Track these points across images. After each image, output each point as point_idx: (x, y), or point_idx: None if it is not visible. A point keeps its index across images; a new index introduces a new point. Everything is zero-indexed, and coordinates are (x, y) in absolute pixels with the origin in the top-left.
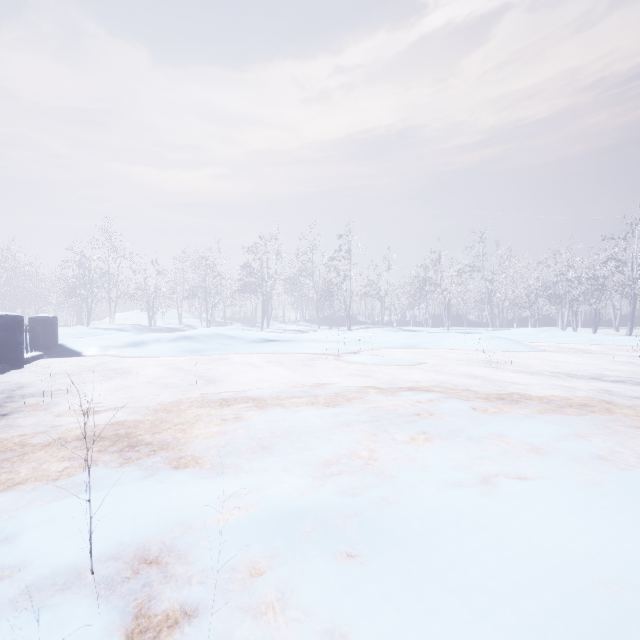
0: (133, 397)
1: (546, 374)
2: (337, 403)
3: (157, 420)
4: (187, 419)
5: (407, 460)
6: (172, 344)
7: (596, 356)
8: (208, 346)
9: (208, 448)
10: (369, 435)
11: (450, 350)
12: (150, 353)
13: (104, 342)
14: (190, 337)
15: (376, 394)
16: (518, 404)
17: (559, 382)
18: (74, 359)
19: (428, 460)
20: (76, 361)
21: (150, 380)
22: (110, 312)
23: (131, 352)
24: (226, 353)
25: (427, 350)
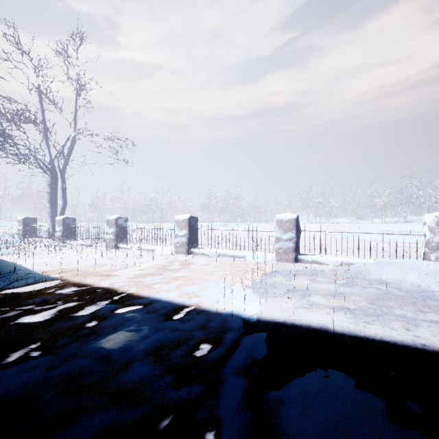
0: None
1: None
2: None
3: None
4: None
5: None
6: None
7: None
8: None
9: None
10: None
11: None
12: None
13: None
14: None
15: None
16: None
17: None
18: None
19: None
20: None
21: None
22: None
23: None
24: None
25: None
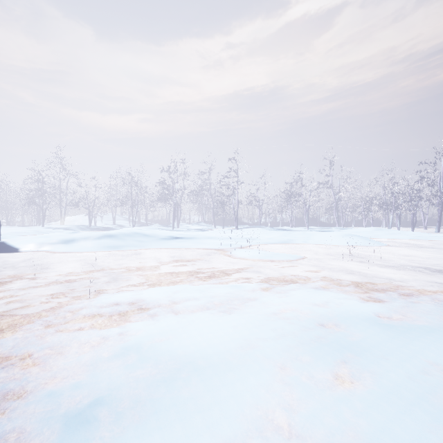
0: (27, 300)
1: (406, 268)
2: (233, 308)
3: (25, 340)
4: (61, 338)
5: (349, 440)
6: (97, 241)
7: (428, 249)
8: (126, 243)
9: (55, 408)
10: (278, 369)
11: (316, 245)
12: (76, 249)
13: (40, 240)
14: (112, 235)
15: (270, 295)
16: (416, 308)
17: (426, 277)
18: (10, 254)
19: (383, 442)
20: (10, 256)
21: (59, 277)
22: (61, 216)
23: (61, 248)
24: (140, 248)
25: (298, 245)
